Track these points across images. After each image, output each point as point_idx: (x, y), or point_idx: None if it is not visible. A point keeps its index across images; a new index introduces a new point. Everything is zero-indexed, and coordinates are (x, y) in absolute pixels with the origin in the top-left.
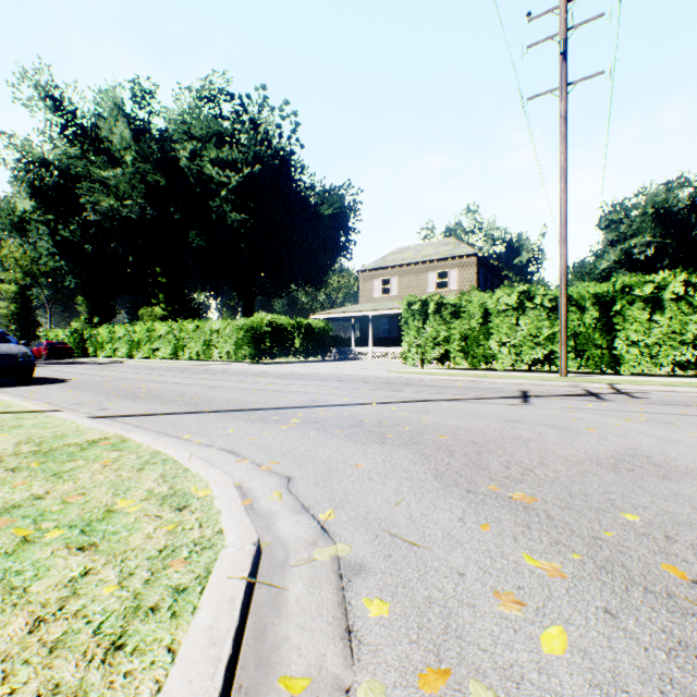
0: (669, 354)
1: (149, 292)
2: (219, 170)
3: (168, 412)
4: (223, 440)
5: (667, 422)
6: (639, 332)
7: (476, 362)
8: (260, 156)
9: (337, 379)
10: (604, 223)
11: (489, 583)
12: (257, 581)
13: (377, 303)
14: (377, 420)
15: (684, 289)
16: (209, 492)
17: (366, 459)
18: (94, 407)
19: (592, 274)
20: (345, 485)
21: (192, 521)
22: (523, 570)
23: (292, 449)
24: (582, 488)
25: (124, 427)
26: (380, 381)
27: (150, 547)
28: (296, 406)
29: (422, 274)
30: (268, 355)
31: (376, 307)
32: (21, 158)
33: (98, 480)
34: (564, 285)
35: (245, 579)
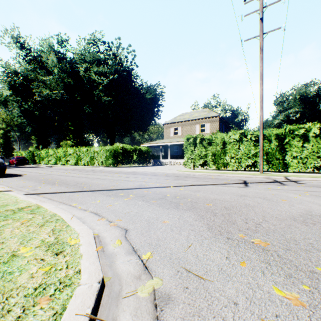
0: (311, 162)
1: (65, 134)
2: (98, 77)
3: (68, 191)
4: (93, 207)
5: (320, 196)
6: (297, 152)
7: (219, 166)
8: (117, 70)
9: (153, 174)
10: (277, 102)
11: (255, 311)
12: (96, 318)
13: (172, 139)
14: (174, 195)
15: (318, 131)
16: (77, 241)
17: (169, 217)
18: (31, 189)
19: (271, 126)
20: (158, 234)
21: (62, 263)
22: (275, 299)
23: (129, 212)
24: (291, 236)
25: (43, 199)
26: (174, 175)
27: (30, 285)
28: (133, 188)
29: (193, 125)
30: (121, 163)
31: (171, 141)
32: (4, 71)
33: (15, 233)
34: (262, 129)
35: (88, 317)
